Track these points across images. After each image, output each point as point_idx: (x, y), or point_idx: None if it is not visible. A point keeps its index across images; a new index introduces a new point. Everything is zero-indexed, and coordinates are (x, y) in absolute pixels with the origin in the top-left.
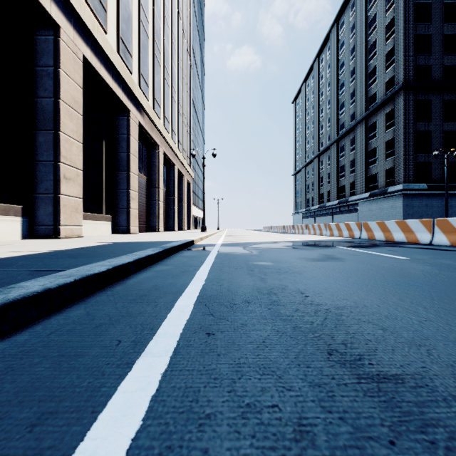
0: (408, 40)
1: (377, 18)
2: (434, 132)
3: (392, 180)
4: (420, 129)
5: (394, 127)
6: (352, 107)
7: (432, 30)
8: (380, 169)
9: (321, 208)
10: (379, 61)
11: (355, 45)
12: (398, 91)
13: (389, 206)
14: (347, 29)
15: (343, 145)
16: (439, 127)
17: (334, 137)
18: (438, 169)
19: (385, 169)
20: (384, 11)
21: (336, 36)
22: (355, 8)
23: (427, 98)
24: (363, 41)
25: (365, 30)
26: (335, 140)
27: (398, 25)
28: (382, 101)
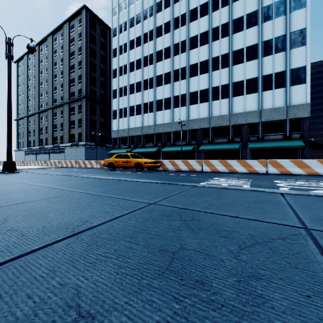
0: (87, 76)
1: (74, 54)
2: (97, 121)
3: (81, 139)
4: (92, 118)
5: (82, 114)
6: (62, 93)
7: (97, 77)
8: (76, 132)
9: (41, 149)
10: (75, 77)
11: (63, 59)
12: (83, 98)
13: (79, 152)
14: (59, 45)
15: (56, 112)
16: (99, 119)
17: (51, 105)
18: (99, 137)
19: (78, 132)
20: (78, 53)
21: (52, 43)
22: (64, 38)
23: (95, 105)
24: (67, 60)
25: (69, 55)
26: (51, 107)
27: (83, 67)
28: (77, 99)
